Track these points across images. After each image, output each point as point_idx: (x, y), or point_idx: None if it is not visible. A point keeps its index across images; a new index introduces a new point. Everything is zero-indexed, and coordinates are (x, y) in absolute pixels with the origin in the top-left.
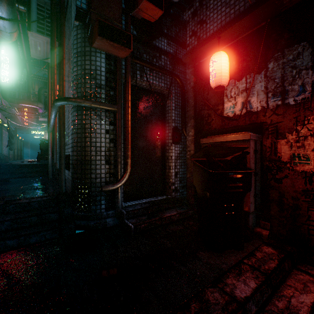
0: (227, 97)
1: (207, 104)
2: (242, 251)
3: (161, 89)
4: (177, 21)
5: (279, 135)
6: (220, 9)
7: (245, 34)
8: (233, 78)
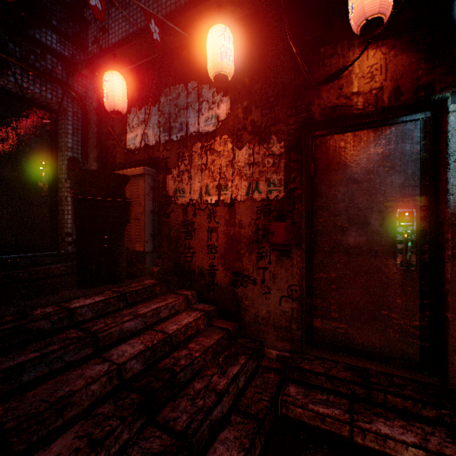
0: (130, 127)
1: (111, 132)
2: (119, 285)
3: (47, 101)
4: (77, 16)
5: (169, 171)
6: (121, 22)
7: (143, 60)
8: (135, 107)
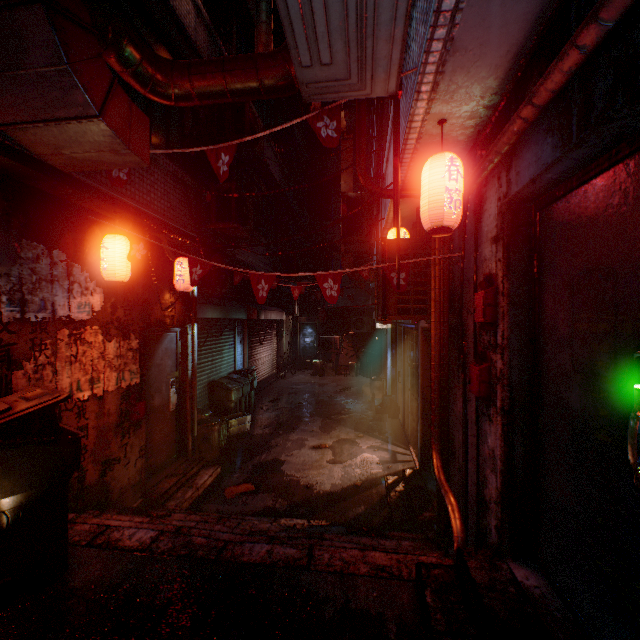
0: None
1: None
2: None
3: None
4: None
5: (15, 364)
6: None
7: None
8: None
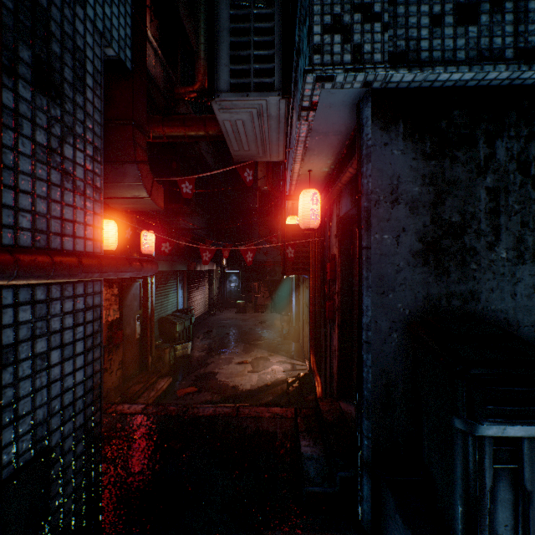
0: None
1: None
2: None
3: None
4: None
5: None
6: None
7: None
8: None
